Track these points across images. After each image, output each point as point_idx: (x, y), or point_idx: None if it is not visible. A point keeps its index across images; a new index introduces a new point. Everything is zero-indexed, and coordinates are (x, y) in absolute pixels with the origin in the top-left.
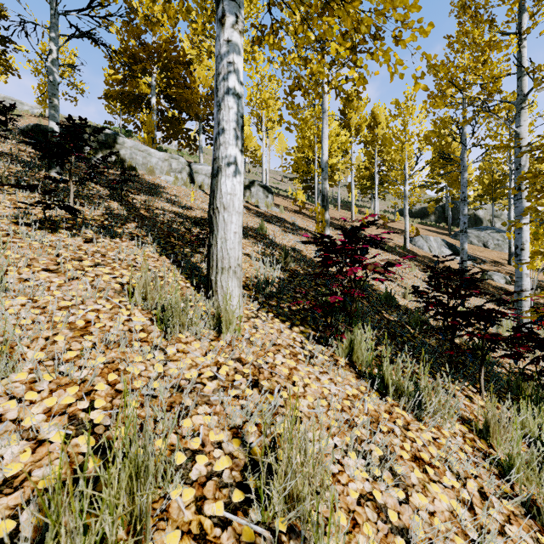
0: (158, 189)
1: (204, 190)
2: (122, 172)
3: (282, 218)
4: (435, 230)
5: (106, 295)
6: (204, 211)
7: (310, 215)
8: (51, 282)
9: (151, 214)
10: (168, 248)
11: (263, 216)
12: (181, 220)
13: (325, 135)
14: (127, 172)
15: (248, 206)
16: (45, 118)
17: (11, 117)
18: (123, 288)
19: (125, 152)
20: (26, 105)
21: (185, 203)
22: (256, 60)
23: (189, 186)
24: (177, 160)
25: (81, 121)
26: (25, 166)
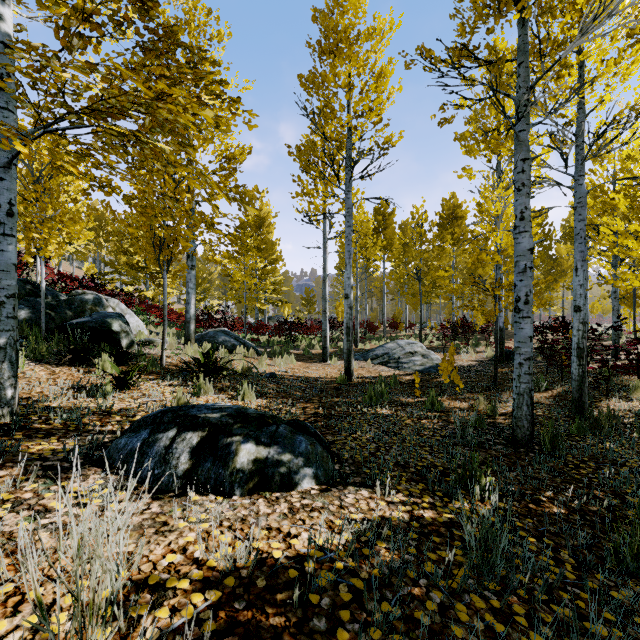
0: None
1: None
2: None
3: None
4: None
5: None
6: None
7: None
8: None
9: None
10: None
11: None
12: None
13: None
14: None
15: None
16: None
17: None
18: None
19: None
20: None
21: None
22: None
23: None
24: None
25: None
26: None
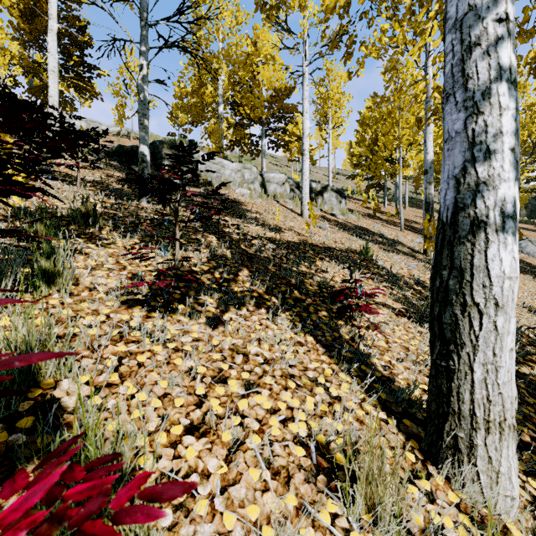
0: (239, 206)
1: (278, 201)
2: (222, 201)
3: (366, 228)
4: (532, 228)
5: (314, 516)
6: (293, 231)
7: (385, 219)
8: (208, 474)
9: (252, 248)
10: (304, 316)
11: (347, 228)
12: (283, 252)
13: (430, 129)
14: (205, 189)
15: (325, 215)
16: (122, 136)
17: (103, 144)
18: (311, 458)
19: (200, 166)
20: (104, 125)
21: (275, 224)
22: (424, 35)
23: (264, 198)
24: (249, 170)
25: (189, 146)
26: (116, 196)
